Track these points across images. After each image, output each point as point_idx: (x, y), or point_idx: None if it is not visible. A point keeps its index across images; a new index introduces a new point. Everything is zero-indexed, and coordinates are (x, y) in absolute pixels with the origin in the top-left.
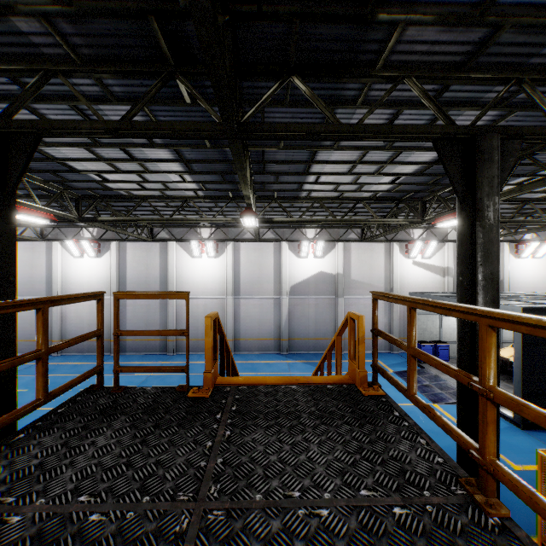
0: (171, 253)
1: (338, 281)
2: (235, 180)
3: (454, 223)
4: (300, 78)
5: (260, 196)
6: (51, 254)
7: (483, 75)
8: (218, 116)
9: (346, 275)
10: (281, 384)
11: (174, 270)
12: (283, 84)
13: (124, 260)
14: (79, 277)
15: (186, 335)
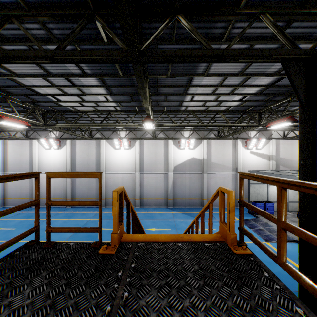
0: (102, 146)
1: (203, 163)
2: (139, 99)
3: (281, 126)
4: (184, 16)
5: (155, 110)
6: (32, 147)
7: None
8: (124, 45)
9: (208, 159)
10: (170, 241)
11: (104, 156)
12: (171, 22)
13: (75, 151)
14: (48, 161)
15: (99, 205)
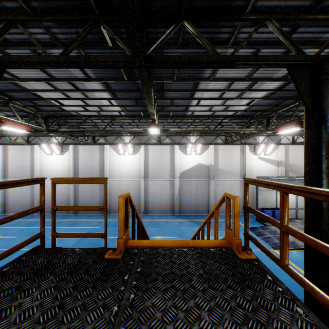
0: (106, 152)
1: (210, 169)
2: (144, 104)
3: (289, 131)
4: (189, 22)
5: (161, 115)
6: (33, 153)
7: (325, 17)
8: (130, 51)
9: (215, 165)
10: (176, 247)
11: (108, 162)
12: (177, 27)
13: (77, 156)
14: (50, 167)
15: (104, 210)
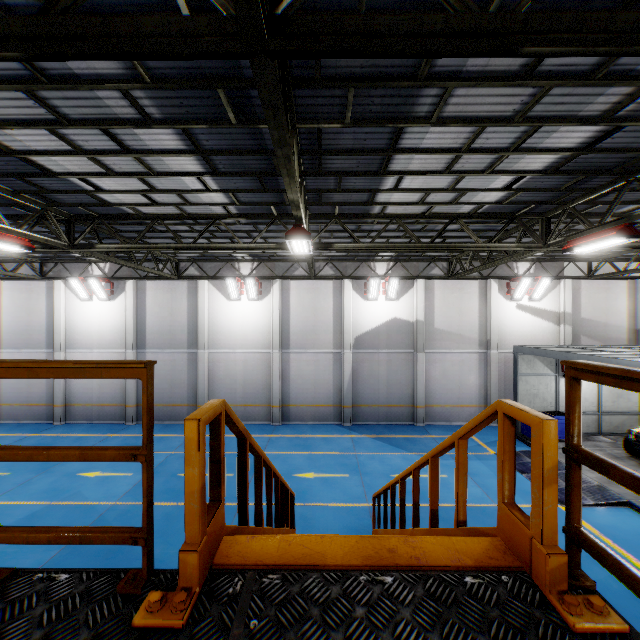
0: (202, 295)
1: (417, 330)
2: (278, 187)
3: (599, 247)
4: None
5: (315, 214)
6: (53, 296)
7: None
8: (229, 4)
9: (428, 322)
10: (359, 567)
11: (205, 316)
12: None
13: (143, 304)
14: (87, 325)
15: (142, 461)
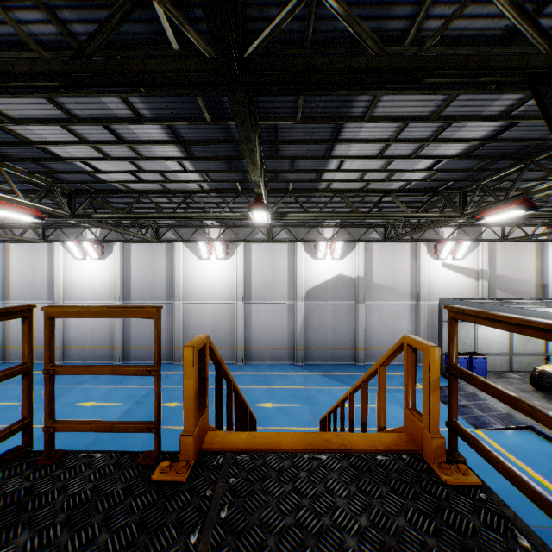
0: (178, 255)
1: (358, 285)
2: (243, 168)
3: (504, 217)
4: None
5: (273, 189)
6: (53, 256)
7: None
8: (210, 49)
9: (368, 278)
10: (304, 450)
11: (181, 272)
12: (305, 3)
13: (129, 262)
14: (82, 281)
15: (154, 375)
